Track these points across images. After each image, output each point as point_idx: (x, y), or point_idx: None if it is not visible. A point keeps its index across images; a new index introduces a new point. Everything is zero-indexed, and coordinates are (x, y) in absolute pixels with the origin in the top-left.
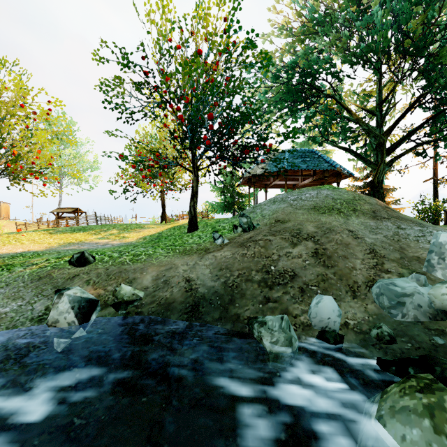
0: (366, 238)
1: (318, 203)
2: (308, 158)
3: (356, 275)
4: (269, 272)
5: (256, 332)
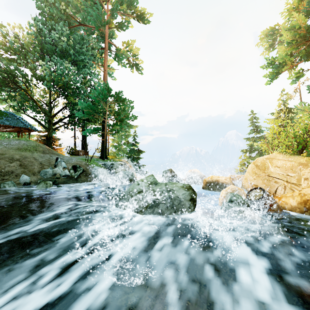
0: (39, 160)
1: (20, 147)
2: (10, 118)
3: (35, 170)
4: (2, 172)
5: (2, 186)
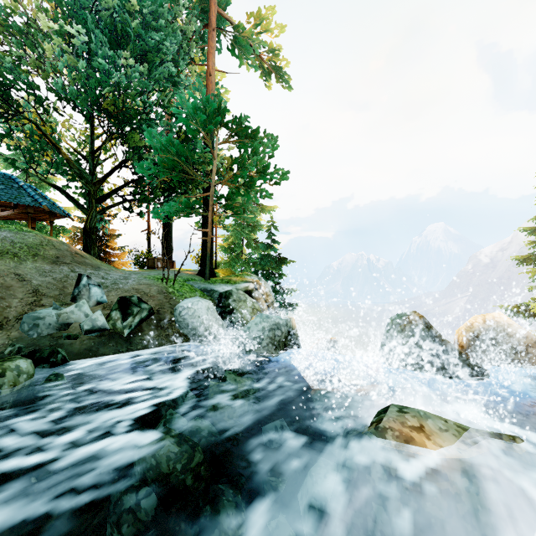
0: (34, 280)
1: None
2: (2, 186)
3: (9, 312)
4: None
5: None
